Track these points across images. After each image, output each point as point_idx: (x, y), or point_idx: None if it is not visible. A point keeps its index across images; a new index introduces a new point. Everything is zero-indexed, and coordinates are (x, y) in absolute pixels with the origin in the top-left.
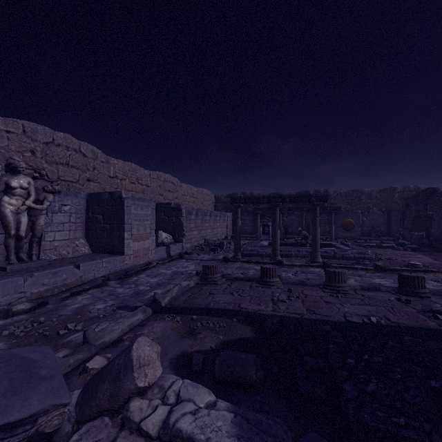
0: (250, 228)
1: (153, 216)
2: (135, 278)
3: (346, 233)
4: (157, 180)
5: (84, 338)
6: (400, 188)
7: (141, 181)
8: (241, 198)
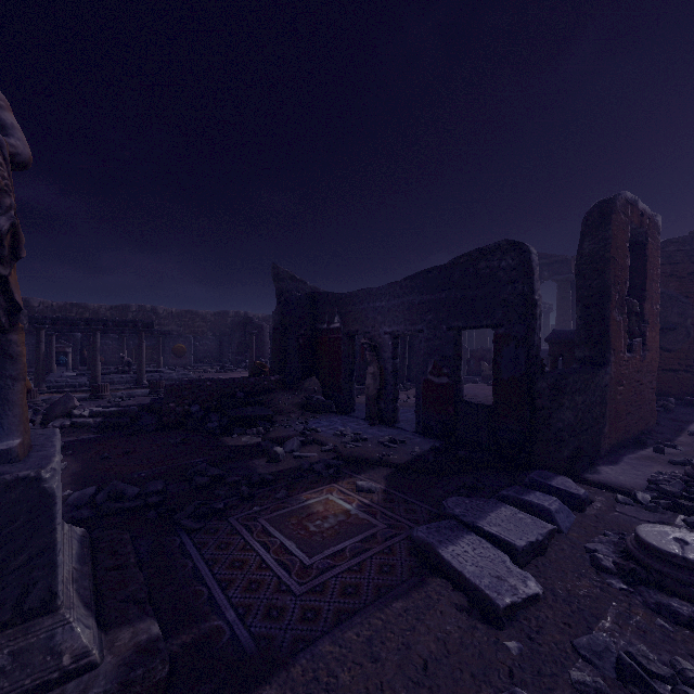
0: (27, 359)
1: None
2: None
3: (177, 360)
4: None
5: None
6: (232, 313)
7: None
8: (47, 318)
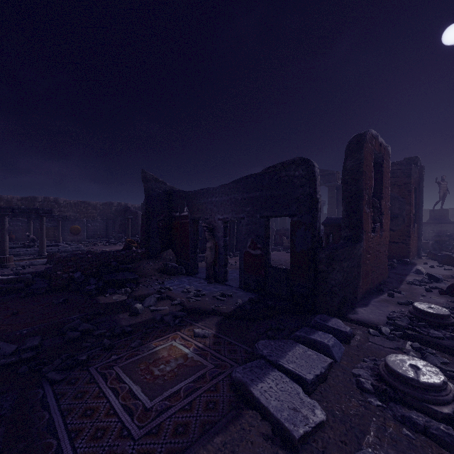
0: None
1: None
2: None
3: (74, 236)
4: None
5: None
6: (116, 203)
7: None
8: None
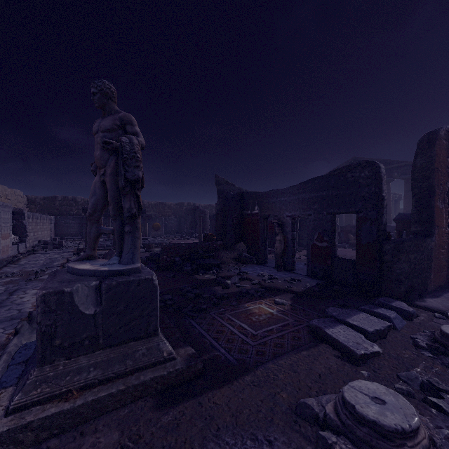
0: (75, 231)
1: (11, 219)
2: (23, 262)
3: (155, 232)
4: None
5: (63, 267)
6: (186, 203)
7: None
8: None
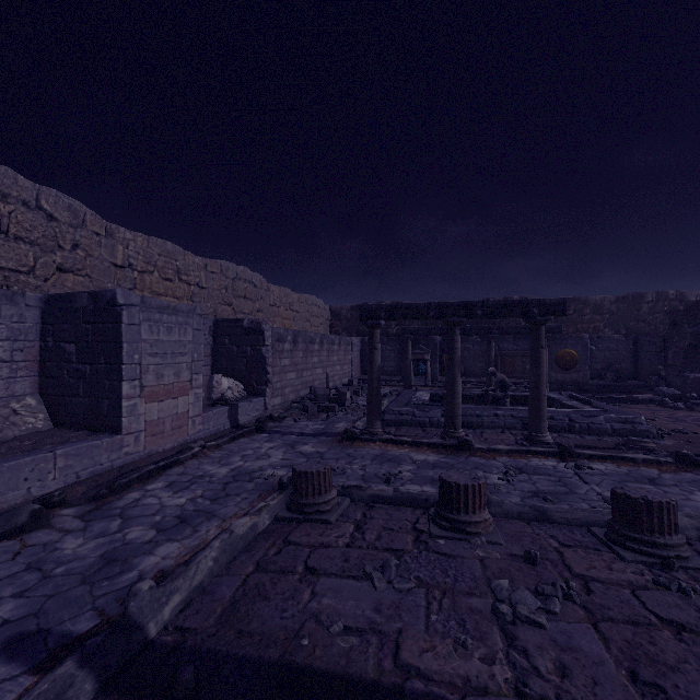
0: (392, 365)
1: (198, 345)
2: (135, 495)
3: (563, 373)
4: (221, 276)
5: None
6: (651, 295)
7: (186, 278)
8: (381, 308)
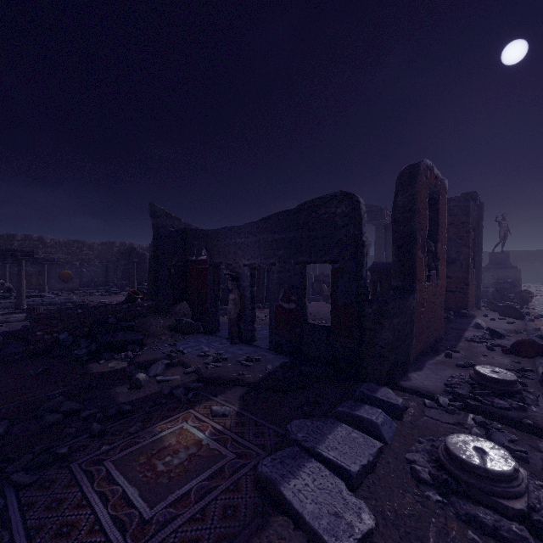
0: None
1: None
2: None
3: (64, 284)
4: None
5: None
6: (119, 243)
7: None
8: None
